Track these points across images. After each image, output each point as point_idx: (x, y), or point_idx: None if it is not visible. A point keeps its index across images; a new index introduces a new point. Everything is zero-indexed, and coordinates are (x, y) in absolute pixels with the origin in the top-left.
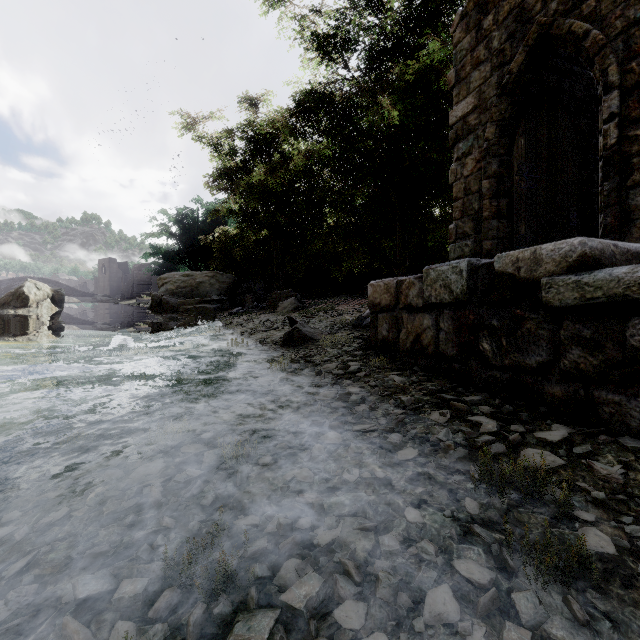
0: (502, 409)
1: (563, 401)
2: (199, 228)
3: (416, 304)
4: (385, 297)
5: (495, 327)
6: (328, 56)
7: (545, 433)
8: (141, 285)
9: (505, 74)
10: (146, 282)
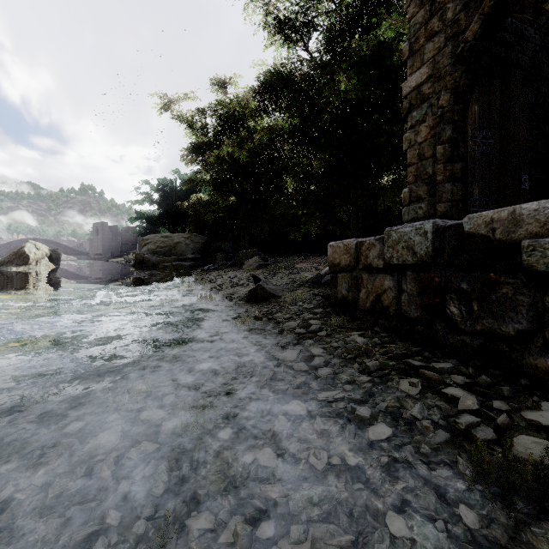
0: (478, 380)
1: (548, 374)
2: (177, 196)
3: (376, 265)
4: (345, 258)
5: (464, 290)
6: (289, 39)
7: (536, 414)
8: (128, 245)
9: (460, 43)
10: (132, 242)
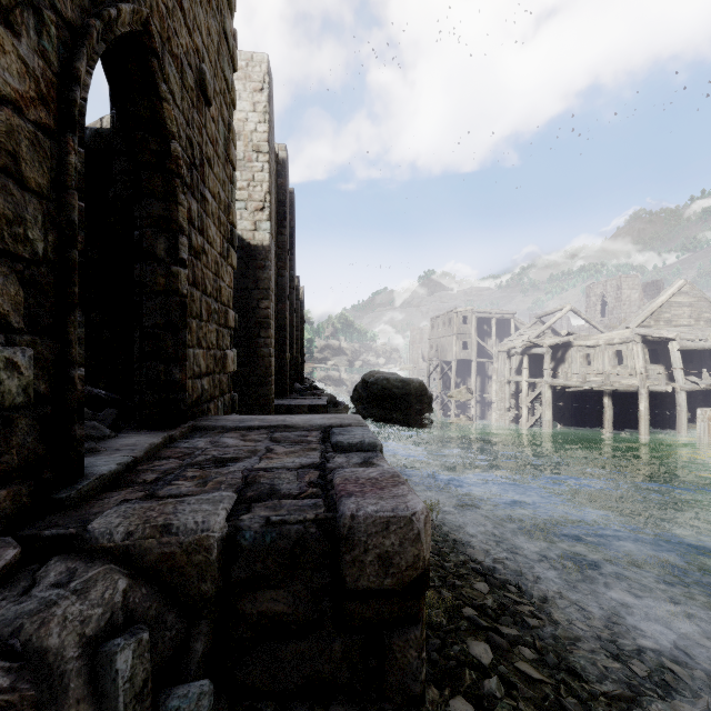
0: None
1: None
2: None
3: None
4: None
5: None
6: None
7: None
8: None
9: None
10: None
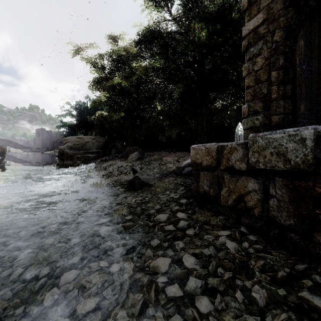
0: None
1: None
2: (88, 112)
3: (239, 167)
4: (206, 159)
5: None
6: (158, 5)
7: None
8: (57, 143)
9: None
10: (60, 141)
